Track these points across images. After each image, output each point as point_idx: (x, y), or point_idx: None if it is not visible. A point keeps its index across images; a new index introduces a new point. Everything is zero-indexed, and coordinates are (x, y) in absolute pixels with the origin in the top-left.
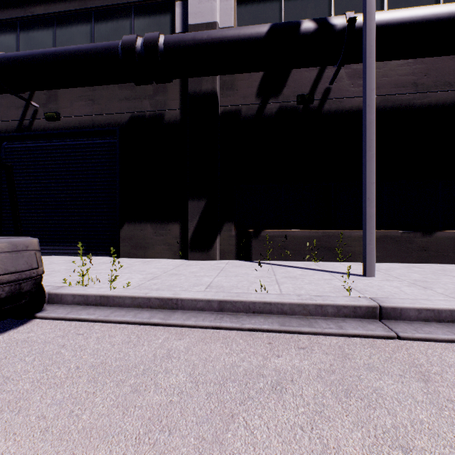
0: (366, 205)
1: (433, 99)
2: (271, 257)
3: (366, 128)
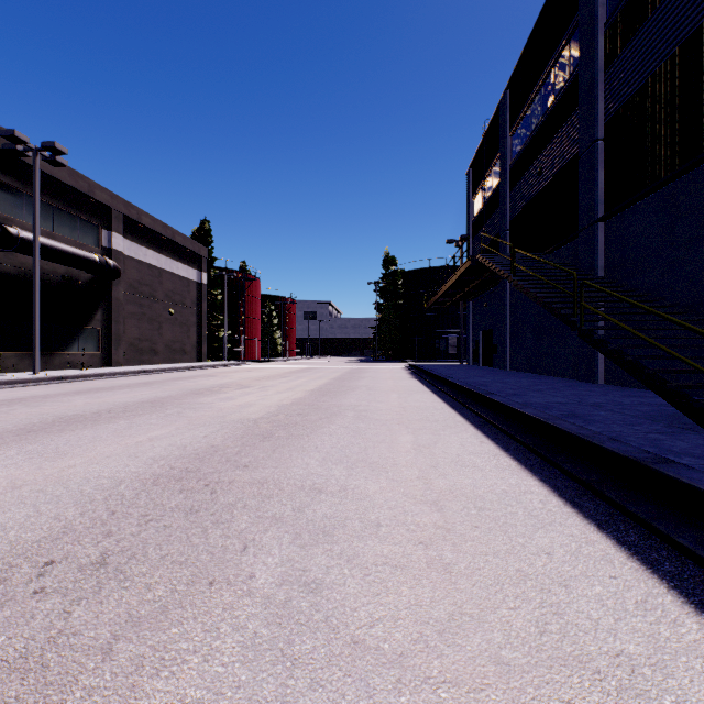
0: (37, 340)
1: (51, 279)
2: None
3: (37, 302)
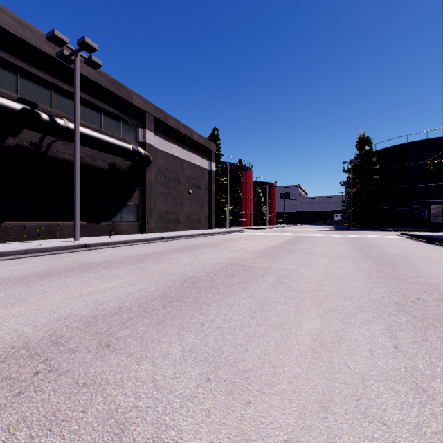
0: (76, 211)
1: (100, 165)
2: (11, 239)
3: (76, 180)
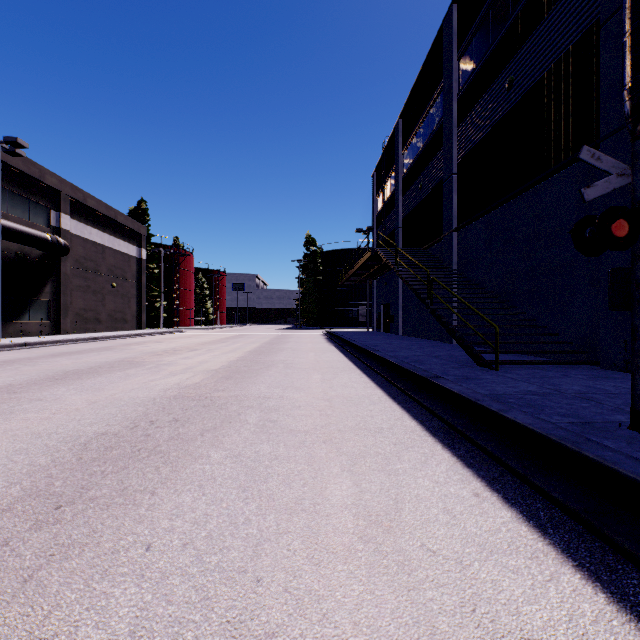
0: None
1: (6, 256)
2: None
3: None
